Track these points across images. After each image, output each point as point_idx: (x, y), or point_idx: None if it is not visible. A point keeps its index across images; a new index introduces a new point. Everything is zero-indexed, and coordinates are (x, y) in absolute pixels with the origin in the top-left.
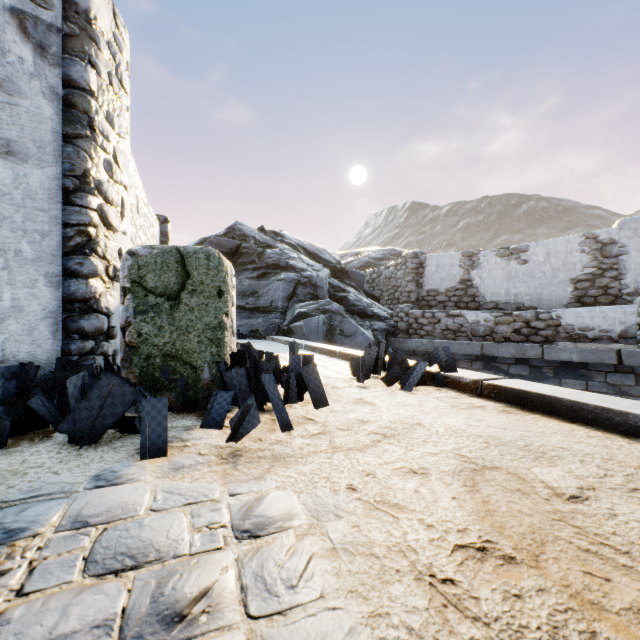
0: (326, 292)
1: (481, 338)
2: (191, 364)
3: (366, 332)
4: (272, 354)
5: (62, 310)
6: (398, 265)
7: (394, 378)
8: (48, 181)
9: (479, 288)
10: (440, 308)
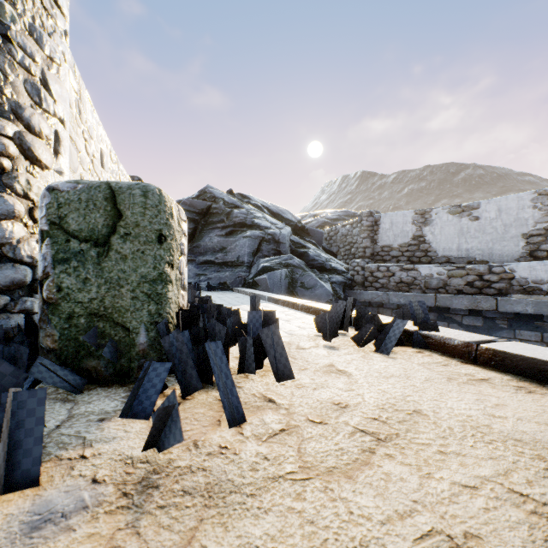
0: (288, 248)
1: (434, 290)
2: (123, 325)
3: (325, 285)
4: (229, 310)
5: None
6: (354, 223)
7: (367, 338)
8: None
9: (431, 243)
10: (394, 262)
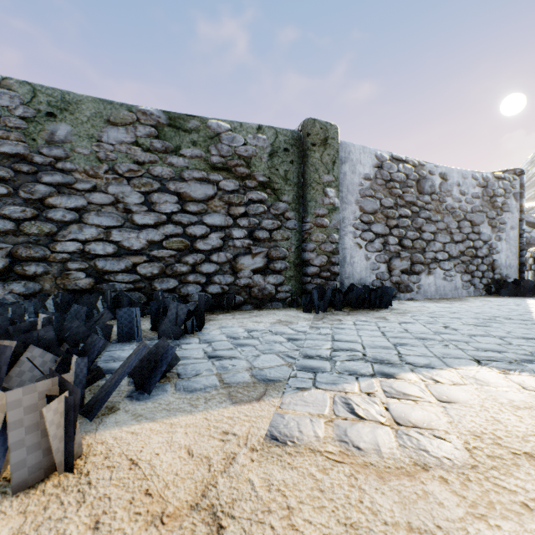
0: None
1: None
2: None
3: None
4: None
5: (518, 266)
6: None
7: None
8: (516, 233)
9: None
10: None
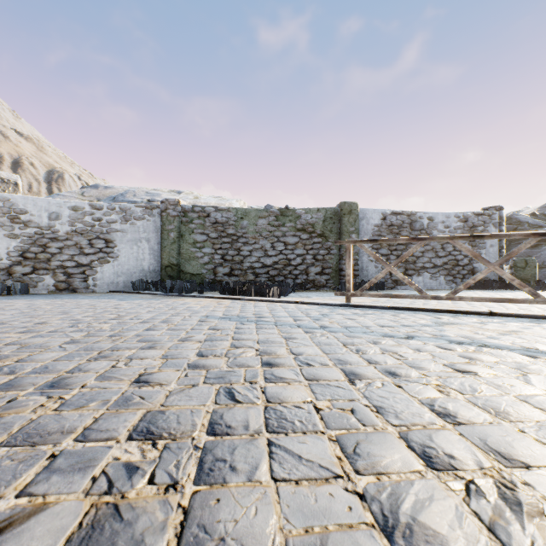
0: None
1: None
2: (527, 281)
3: None
4: None
5: None
6: None
7: None
8: (496, 249)
9: None
10: None
